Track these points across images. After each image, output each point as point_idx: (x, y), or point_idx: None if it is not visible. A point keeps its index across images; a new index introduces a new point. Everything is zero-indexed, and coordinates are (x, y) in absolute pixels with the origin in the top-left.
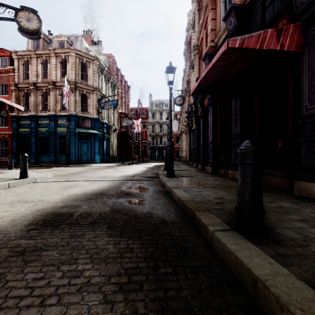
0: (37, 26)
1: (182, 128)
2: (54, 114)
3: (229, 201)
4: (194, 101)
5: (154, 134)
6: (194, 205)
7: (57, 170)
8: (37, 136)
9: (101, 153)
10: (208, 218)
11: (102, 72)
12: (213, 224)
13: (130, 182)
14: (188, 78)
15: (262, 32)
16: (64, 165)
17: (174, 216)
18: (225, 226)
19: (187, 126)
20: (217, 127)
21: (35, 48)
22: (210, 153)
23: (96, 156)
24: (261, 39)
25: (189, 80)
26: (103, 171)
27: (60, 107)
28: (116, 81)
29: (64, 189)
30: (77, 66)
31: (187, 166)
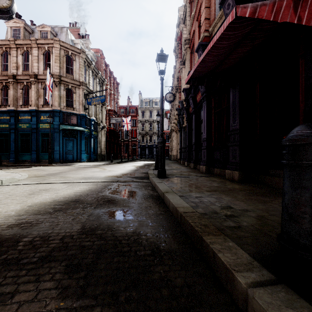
0: (7, 3)
1: (172, 126)
2: (36, 109)
3: (241, 212)
4: (185, 97)
5: (144, 132)
6: (199, 222)
7: (37, 169)
8: (17, 132)
9: (88, 151)
10: (227, 249)
11: (89, 66)
12: (240, 265)
13: (115, 184)
14: (179, 74)
15: (276, 0)
16: (47, 164)
17: (171, 238)
18: (262, 272)
19: (178, 124)
20: (212, 123)
21: (15, 38)
22: (204, 151)
23: (82, 154)
24: (276, 8)
25: (179, 77)
26: (88, 170)
27: (43, 102)
28: (104, 77)
29: (31, 194)
30: (61, 59)
31: (178, 165)
